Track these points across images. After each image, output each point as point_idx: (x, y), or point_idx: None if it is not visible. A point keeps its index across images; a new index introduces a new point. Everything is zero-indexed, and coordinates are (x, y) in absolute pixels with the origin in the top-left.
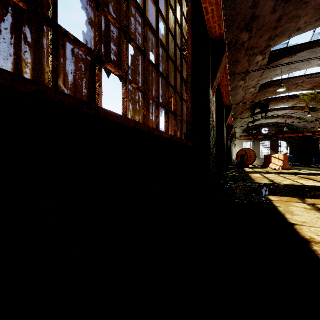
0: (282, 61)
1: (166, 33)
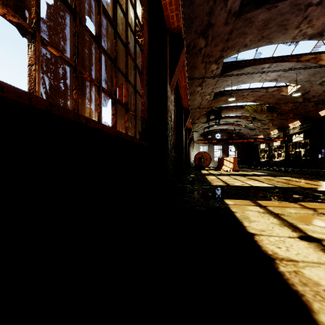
0: (232, 73)
1: (113, 3)
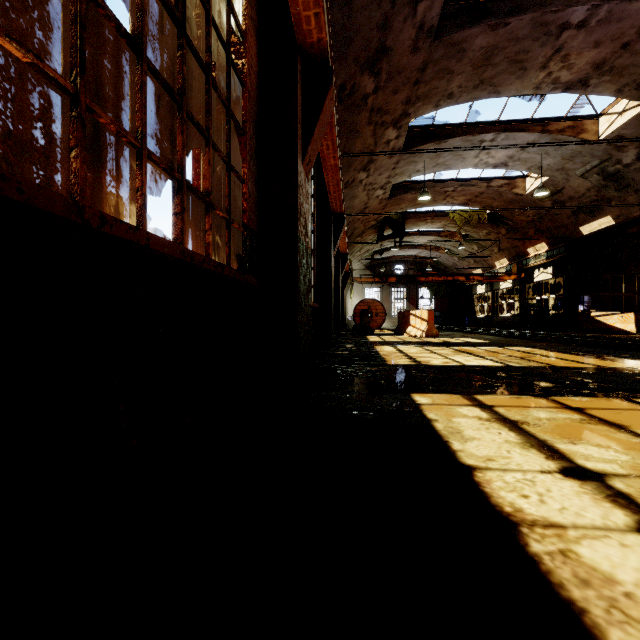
0: (425, 147)
1: None
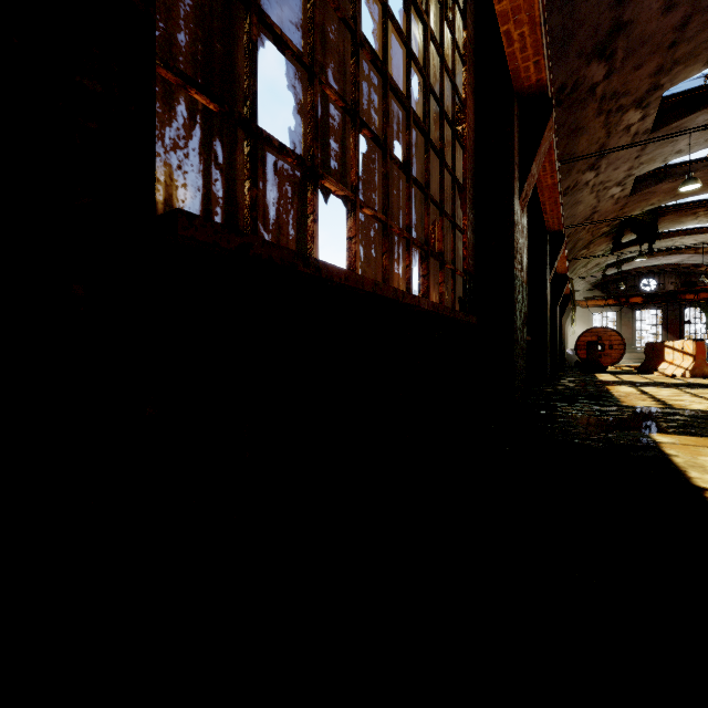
0: (691, 118)
1: (423, 95)
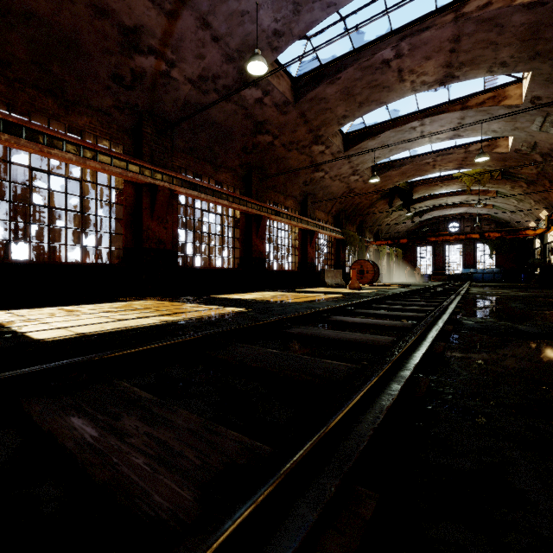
0: (364, 144)
1: (80, 201)
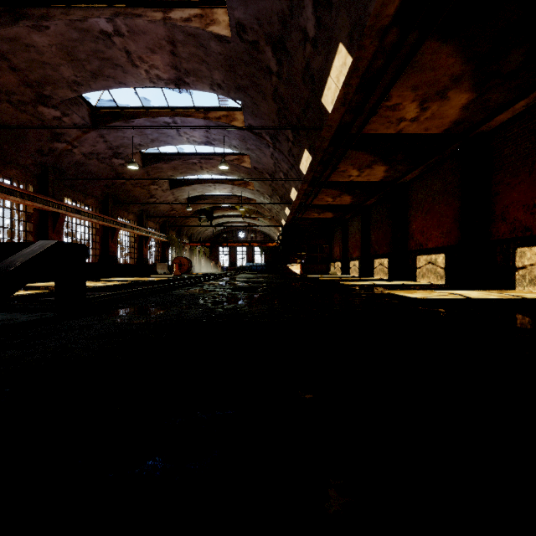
0: (183, 188)
1: (11, 222)
